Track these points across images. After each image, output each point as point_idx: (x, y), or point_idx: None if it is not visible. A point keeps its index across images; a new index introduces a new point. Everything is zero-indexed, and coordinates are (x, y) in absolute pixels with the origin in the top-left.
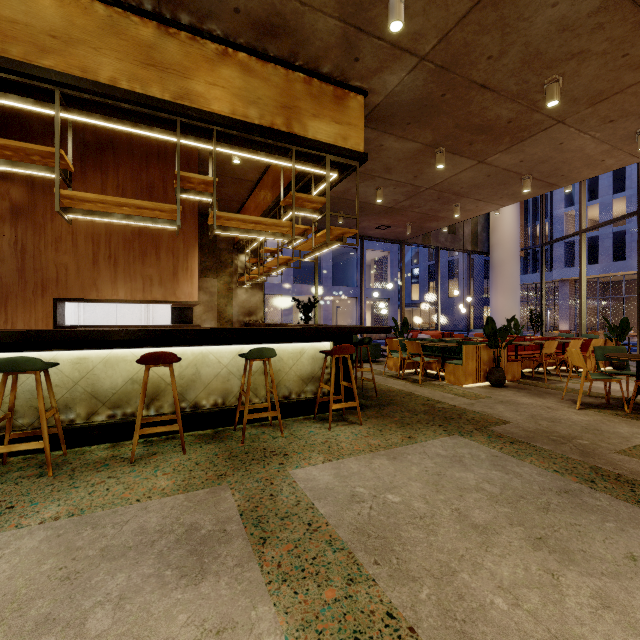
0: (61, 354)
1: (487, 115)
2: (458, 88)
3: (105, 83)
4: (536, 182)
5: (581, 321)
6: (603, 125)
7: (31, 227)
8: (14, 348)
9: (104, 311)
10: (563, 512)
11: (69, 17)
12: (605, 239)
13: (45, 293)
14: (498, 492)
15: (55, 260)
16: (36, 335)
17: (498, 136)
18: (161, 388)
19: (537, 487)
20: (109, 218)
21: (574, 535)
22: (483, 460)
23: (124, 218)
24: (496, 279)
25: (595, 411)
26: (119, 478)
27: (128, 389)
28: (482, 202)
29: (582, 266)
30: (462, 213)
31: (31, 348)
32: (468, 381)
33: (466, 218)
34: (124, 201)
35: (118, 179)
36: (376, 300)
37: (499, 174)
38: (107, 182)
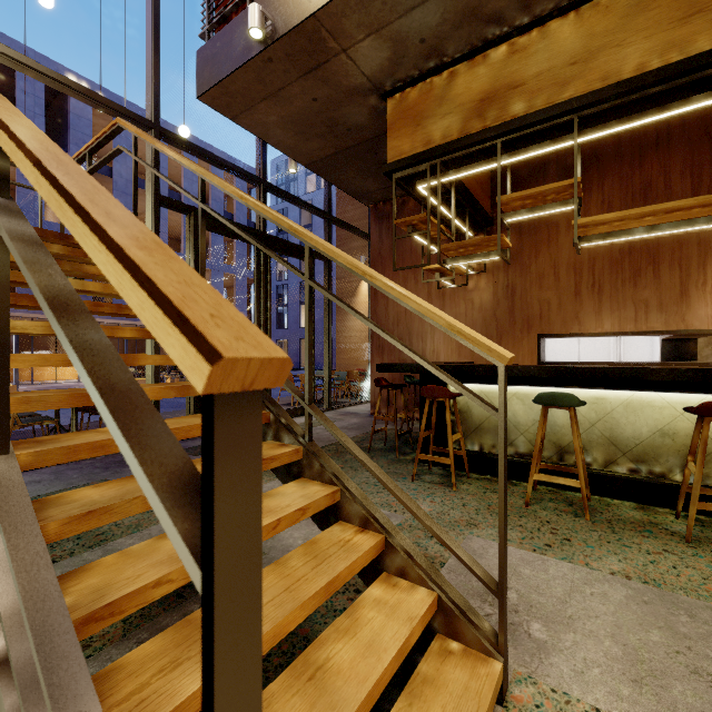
0: (577, 392)
1: None
2: None
3: (630, 77)
4: None
5: None
6: None
7: (518, 269)
8: (537, 382)
9: (565, 346)
10: None
11: (588, 31)
12: None
13: (530, 330)
14: None
15: (538, 297)
16: (566, 371)
17: None
18: (706, 450)
19: None
20: (627, 236)
21: None
22: None
23: (646, 231)
24: None
25: None
26: (681, 557)
27: (655, 442)
28: None
29: None
30: None
31: (551, 383)
32: None
33: None
34: (651, 209)
35: (602, 194)
36: None
37: None
38: (589, 202)
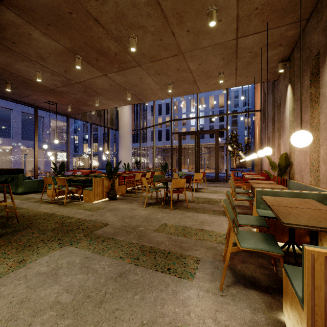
0: None
1: (103, 44)
2: (80, 13)
3: None
4: (134, 96)
5: (154, 164)
6: (156, 75)
7: None
8: None
9: None
10: (112, 299)
11: None
12: (163, 131)
13: None
14: (70, 300)
15: None
16: None
17: (111, 61)
18: None
19: (104, 279)
20: None
21: (111, 325)
22: (75, 265)
23: None
24: (121, 143)
25: (151, 207)
26: None
27: None
28: (110, 100)
29: (154, 140)
30: (101, 104)
31: None
32: (96, 199)
33: (104, 108)
34: None
35: None
36: (59, 151)
37: (116, 86)
38: None
